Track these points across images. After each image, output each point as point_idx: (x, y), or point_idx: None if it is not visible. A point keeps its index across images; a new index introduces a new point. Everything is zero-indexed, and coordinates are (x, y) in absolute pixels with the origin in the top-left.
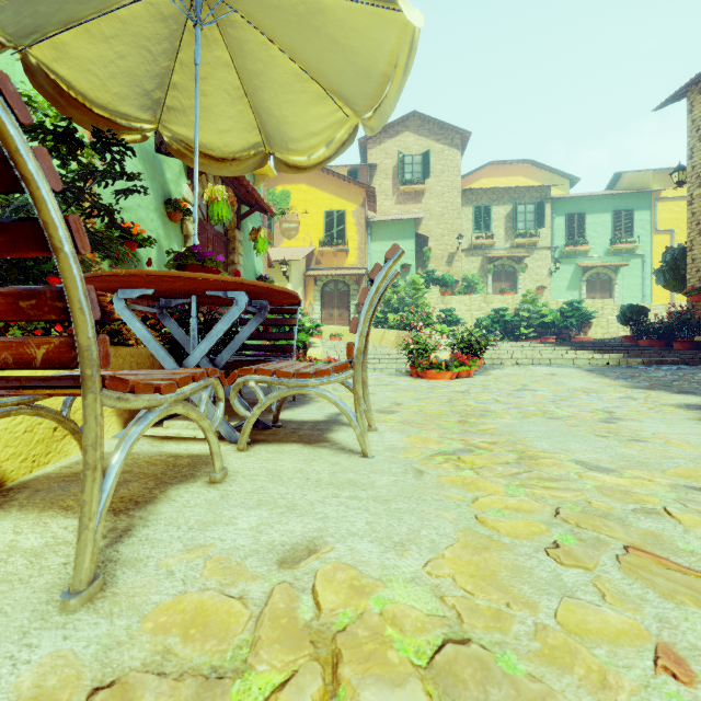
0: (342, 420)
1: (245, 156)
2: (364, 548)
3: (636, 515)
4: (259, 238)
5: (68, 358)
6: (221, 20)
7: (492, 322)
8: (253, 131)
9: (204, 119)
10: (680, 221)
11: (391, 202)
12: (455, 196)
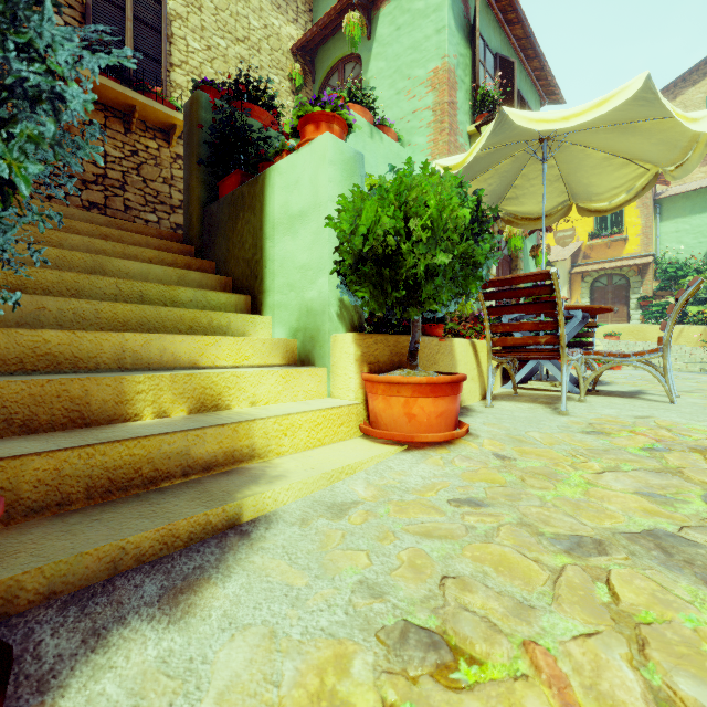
0: (645, 392)
1: (554, 211)
2: (677, 419)
3: None
4: (538, 253)
5: (553, 342)
6: (554, 148)
7: None
8: (562, 195)
9: (529, 199)
10: None
11: None
12: None
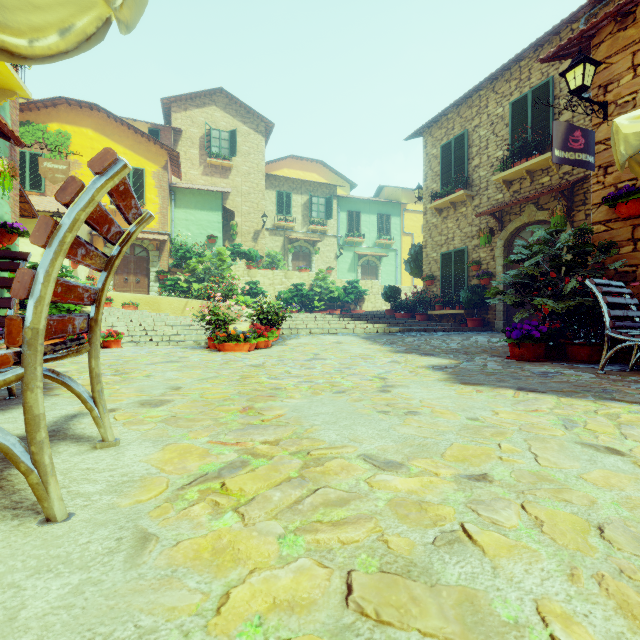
0: (70, 428)
1: None
2: None
3: (440, 552)
4: None
5: None
6: None
7: (292, 295)
8: None
9: None
10: (417, 228)
11: (198, 171)
12: (260, 178)
